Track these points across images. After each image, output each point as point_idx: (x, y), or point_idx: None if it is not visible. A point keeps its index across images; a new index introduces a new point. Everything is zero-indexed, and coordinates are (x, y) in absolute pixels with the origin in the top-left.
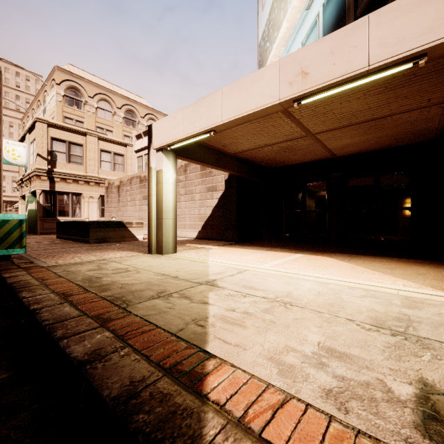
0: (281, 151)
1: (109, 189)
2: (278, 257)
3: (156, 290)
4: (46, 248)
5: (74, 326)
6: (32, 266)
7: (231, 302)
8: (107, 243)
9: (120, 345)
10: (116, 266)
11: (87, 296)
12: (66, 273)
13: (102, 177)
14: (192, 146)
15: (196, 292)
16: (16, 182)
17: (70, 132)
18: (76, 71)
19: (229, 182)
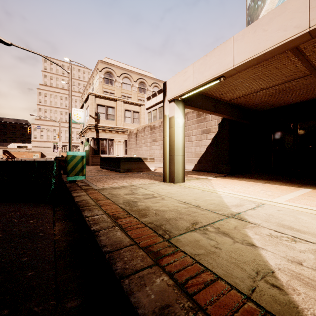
0: (275, 94)
1: (130, 135)
2: (284, 190)
3: (188, 220)
4: (95, 175)
5: (130, 259)
6: (89, 188)
7: (284, 248)
8: (131, 172)
9: (188, 304)
10: (144, 192)
11: (131, 221)
12: (111, 196)
13: (126, 128)
14: (195, 97)
15: (230, 227)
16: (79, 134)
17: (107, 100)
18: (110, 61)
19: (222, 125)
